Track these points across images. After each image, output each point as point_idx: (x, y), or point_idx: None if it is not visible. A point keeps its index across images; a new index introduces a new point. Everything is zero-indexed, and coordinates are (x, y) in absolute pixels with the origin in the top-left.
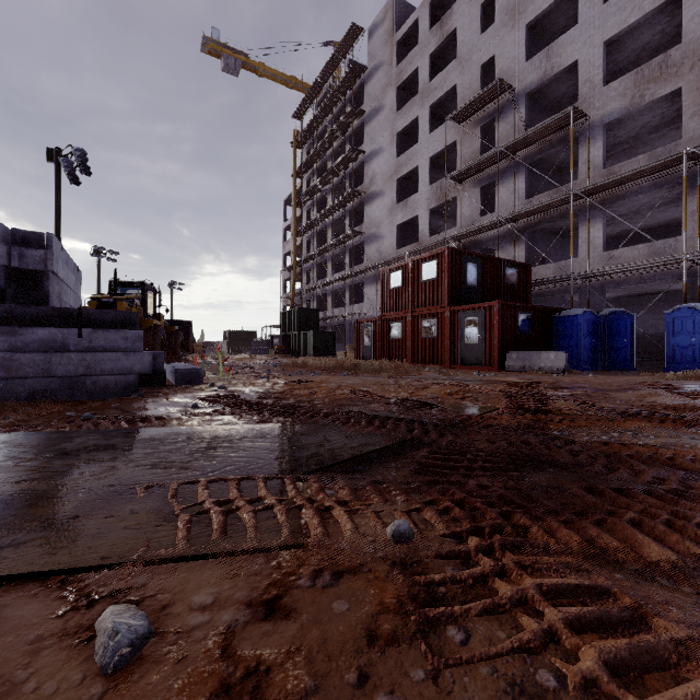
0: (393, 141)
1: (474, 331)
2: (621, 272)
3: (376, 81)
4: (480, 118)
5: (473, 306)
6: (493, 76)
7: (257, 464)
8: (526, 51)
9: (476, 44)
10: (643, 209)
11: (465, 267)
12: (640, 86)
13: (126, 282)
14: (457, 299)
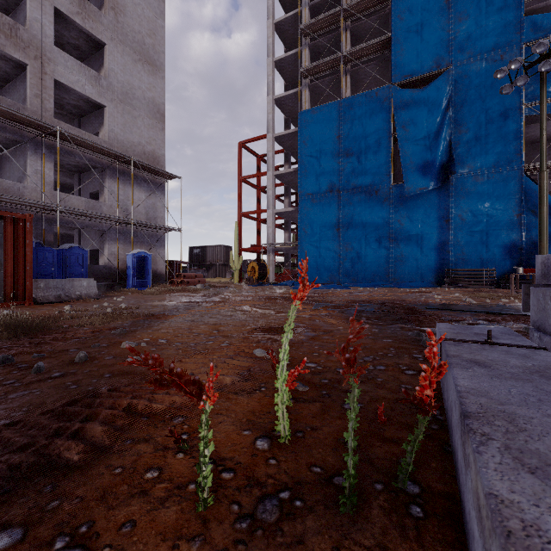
0: None
1: None
2: None
3: None
4: None
5: None
6: None
7: (449, 304)
8: None
9: None
10: None
11: None
12: None
13: None
14: None
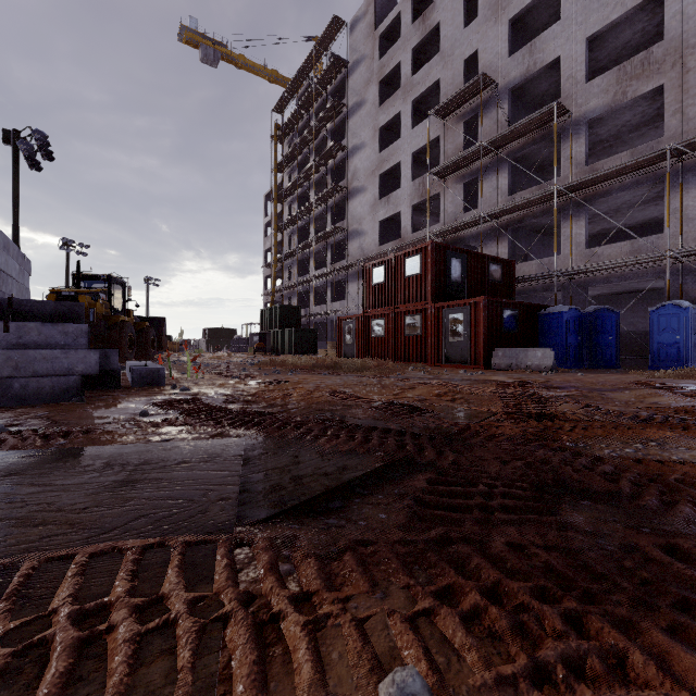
0: (375, 136)
1: (459, 329)
2: (604, 270)
3: (358, 75)
4: (463, 114)
5: (458, 303)
6: (476, 72)
7: (185, 511)
8: (509, 47)
9: (459, 38)
10: (624, 207)
11: (449, 262)
12: (622, 83)
13: (90, 275)
14: (441, 295)
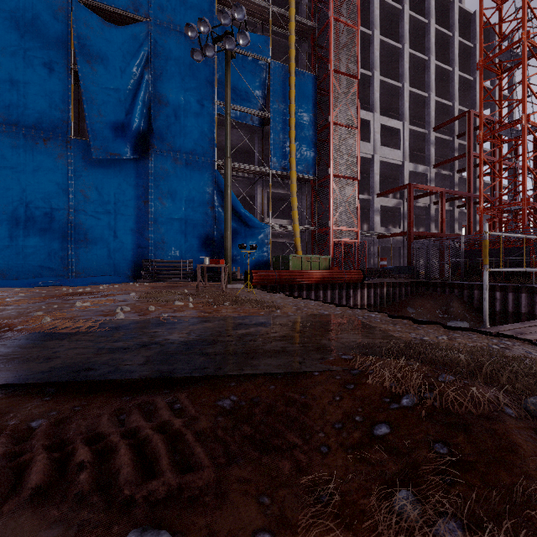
0: None
1: None
2: None
3: None
4: None
5: None
6: None
7: (38, 337)
8: None
9: None
10: None
11: None
12: None
13: None
14: None
